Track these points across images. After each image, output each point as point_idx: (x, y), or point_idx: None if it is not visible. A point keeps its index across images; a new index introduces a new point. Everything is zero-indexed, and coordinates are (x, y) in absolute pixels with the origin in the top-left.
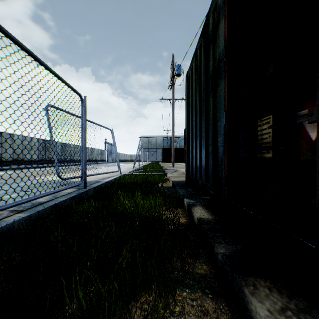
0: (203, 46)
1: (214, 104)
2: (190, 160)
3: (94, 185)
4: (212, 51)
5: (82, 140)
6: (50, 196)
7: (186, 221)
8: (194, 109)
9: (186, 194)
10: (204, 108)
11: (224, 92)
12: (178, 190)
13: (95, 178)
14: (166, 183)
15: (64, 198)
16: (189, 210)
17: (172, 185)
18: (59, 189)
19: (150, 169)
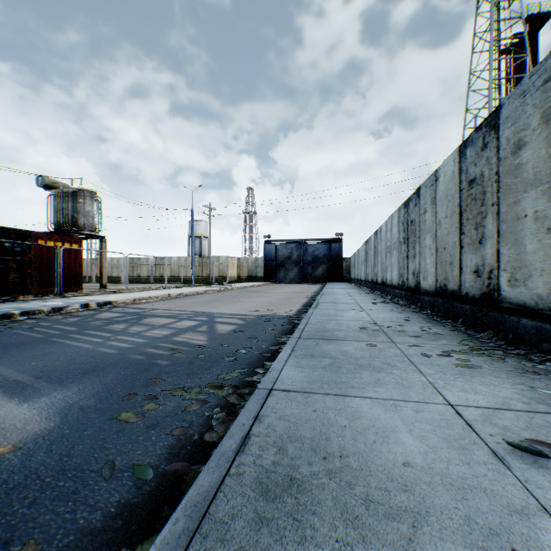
0: None
1: None
2: None
3: None
4: None
5: None
6: None
7: None
8: None
9: None
10: None
11: None
12: None
13: None
14: None
15: None
16: None
17: None
18: None
19: None
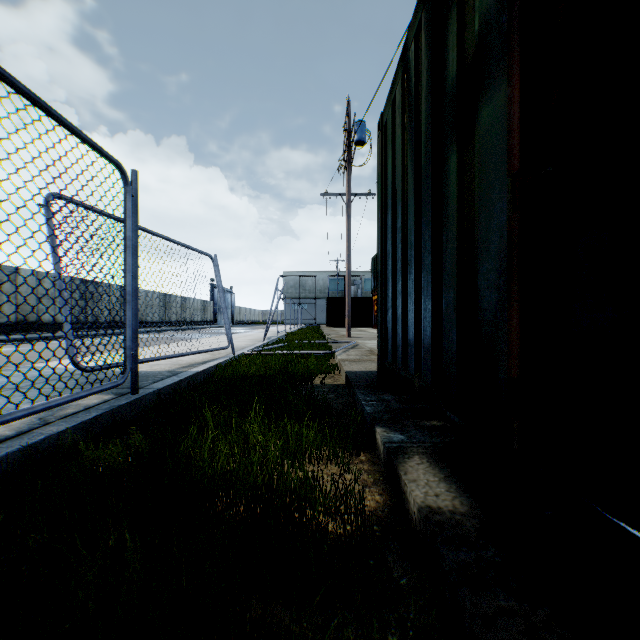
0: (425, 25)
1: (463, 171)
2: (388, 324)
3: (162, 383)
4: (456, 20)
5: (126, 276)
6: (33, 417)
7: (382, 499)
8: (399, 199)
9: (379, 411)
10: (428, 190)
11: (502, 119)
12: (359, 398)
13: (172, 365)
14: (333, 376)
15: (64, 426)
16: (391, 467)
17: (345, 381)
18: (49, 403)
19: (299, 342)
